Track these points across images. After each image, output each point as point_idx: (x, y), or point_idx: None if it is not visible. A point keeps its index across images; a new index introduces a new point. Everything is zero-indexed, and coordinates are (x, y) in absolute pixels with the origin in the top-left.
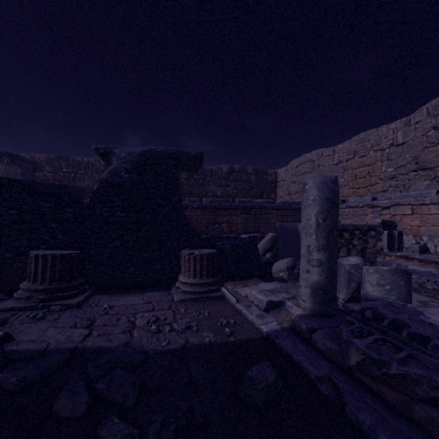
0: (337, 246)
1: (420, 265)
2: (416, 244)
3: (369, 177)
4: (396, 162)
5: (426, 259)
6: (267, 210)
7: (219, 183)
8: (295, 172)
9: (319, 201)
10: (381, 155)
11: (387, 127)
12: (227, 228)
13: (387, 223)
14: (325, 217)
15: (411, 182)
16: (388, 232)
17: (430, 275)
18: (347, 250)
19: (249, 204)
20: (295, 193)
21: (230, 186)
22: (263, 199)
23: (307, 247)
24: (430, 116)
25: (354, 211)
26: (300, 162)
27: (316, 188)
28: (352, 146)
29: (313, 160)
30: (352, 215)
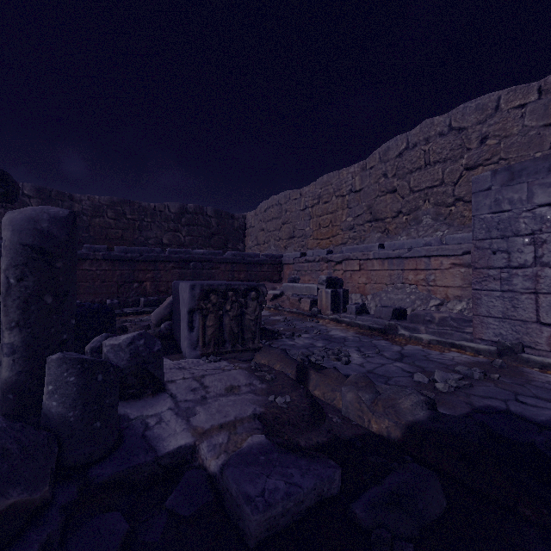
0: (203, 313)
1: (344, 330)
2: (354, 304)
3: (331, 226)
4: (354, 210)
5: (352, 322)
6: (212, 263)
7: (165, 227)
8: (263, 217)
9: (9, 248)
10: (342, 202)
11: (347, 170)
12: (152, 288)
13: (332, 280)
14: (21, 275)
15: (366, 234)
16: (332, 291)
17: (340, 341)
18: (216, 317)
19: (185, 256)
20: (263, 243)
21: (182, 231)
22: (227, 249)
23: (1, 324)
24: (381, 162)
25: (312, 266)
26: (269, 206)
27: (10, 227)
28: (316, 189)
29: (281, 204)
30: (311, 270)
